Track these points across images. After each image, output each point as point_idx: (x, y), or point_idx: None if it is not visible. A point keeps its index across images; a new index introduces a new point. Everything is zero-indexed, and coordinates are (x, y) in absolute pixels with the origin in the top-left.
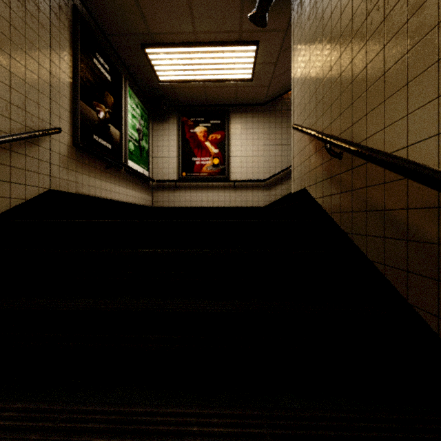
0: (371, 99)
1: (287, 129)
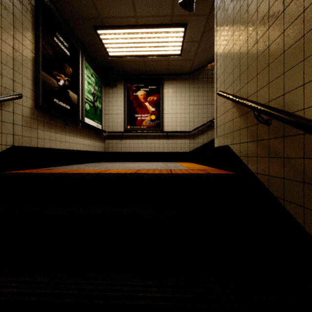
0: (310, 69)
1: (207, 92)
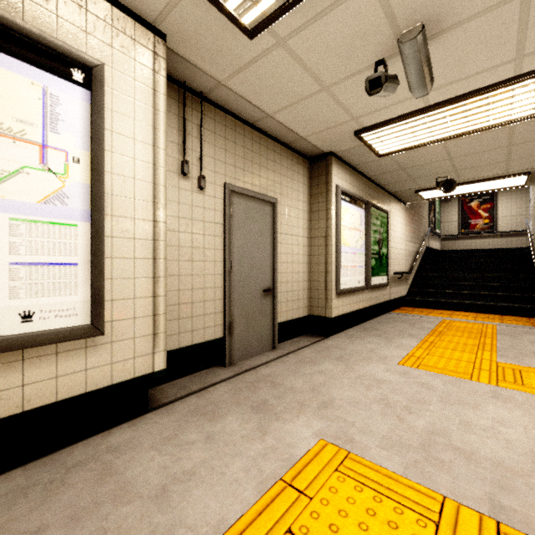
0: (534, 226)
1: None
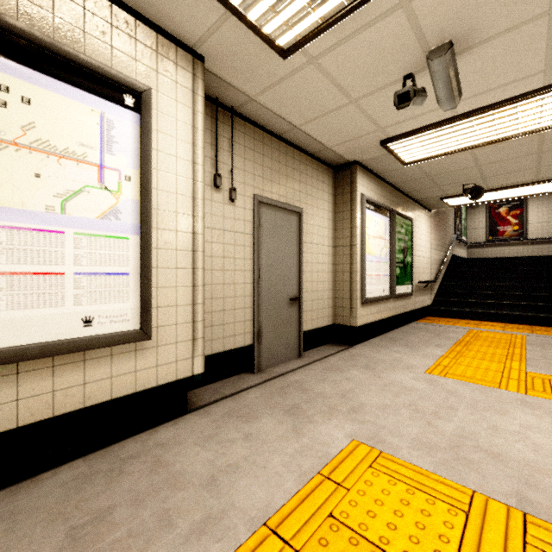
0: None
1: None
